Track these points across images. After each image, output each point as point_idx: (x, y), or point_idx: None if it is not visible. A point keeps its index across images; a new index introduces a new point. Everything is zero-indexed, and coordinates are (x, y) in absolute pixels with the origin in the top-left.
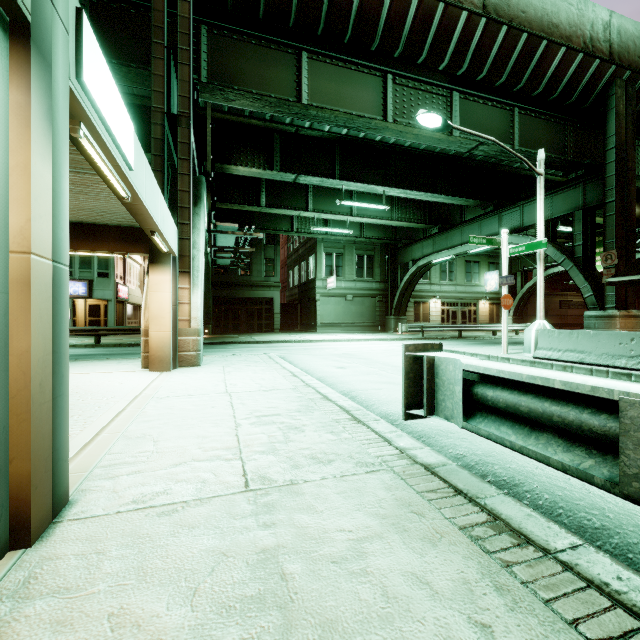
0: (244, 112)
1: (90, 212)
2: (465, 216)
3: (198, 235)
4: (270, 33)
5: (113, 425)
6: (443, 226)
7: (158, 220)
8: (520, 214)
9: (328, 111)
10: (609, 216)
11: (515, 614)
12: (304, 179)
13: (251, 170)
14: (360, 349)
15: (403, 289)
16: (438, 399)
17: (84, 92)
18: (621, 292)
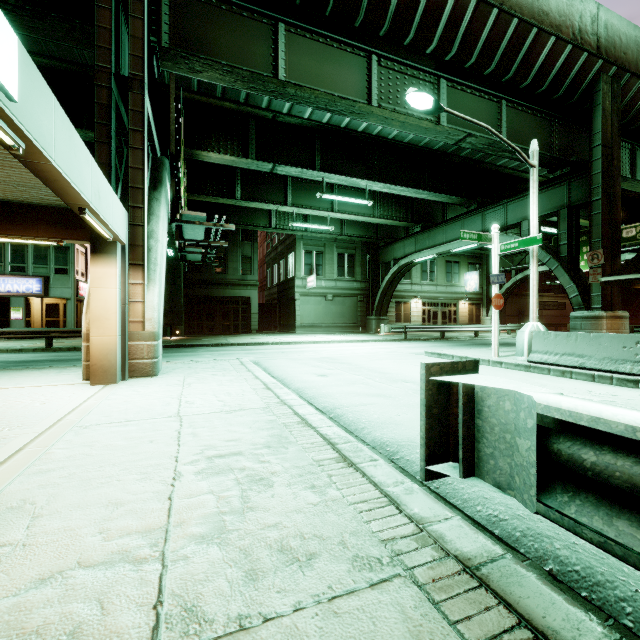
0: (216, 93)
1: (6, 185)
2: (447, 215)
3: (157, 223)
4: None
5: None
6: (425, 224)
7: (87, 193)
8: (504, 212)
9: (308, 90)
10: (595, 215)
11: None
12: (282, 169)
13: (224, 157)
14: (342, 352)
15: (385, 289)
16: (481, 452)
17: None
18: (607, 292)
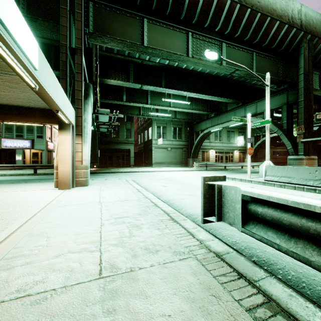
0: (114, 51)
1: (22, 100)
2: (227, 108)
3: (87, 115)
4: (127, 7)
5: (25, 226)
6: (216, 113)
7: (60, 104)
8: (255, 107)
9: (158, 50)
10: (300, 108)
11: None
12: (145, 87)
13: (117, 82)
14: (175, 176)
15: (196, 145)
16: (224, 211)
17: None
18: (306, 146)
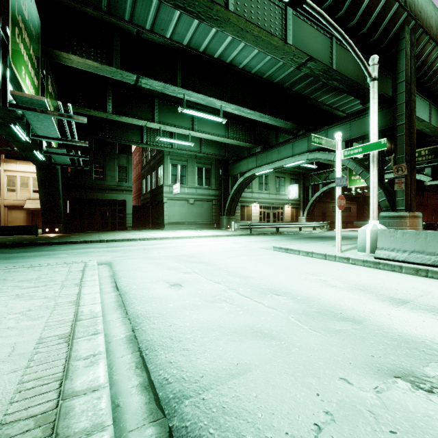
0: None
1: None
2: (279, 140)
3: None
4: None
5: None
6: (264, 146)
7: None
8: (325, 136)
9: None
10: (400, 136)
11: None
12: (146, 82)
13: (86, 62)
14: (200, 248)
15: (233, 195)
16: None
17: None
18: (408, 197)
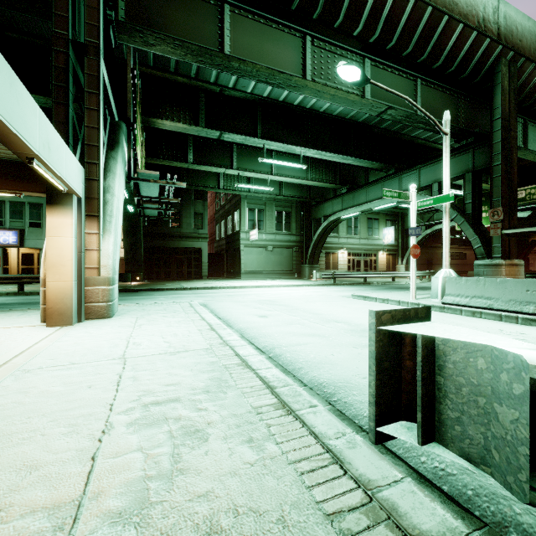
0: (169, 68)
1: None
2: (369, 179)
3: (113, 179)
4: None
5: None
6: (351, 186)
7: (33, 142)
8: (417, 176)
9: (250, 64)
10: (496, 177)
11: None
12: (228, 136)
13: (177, 125)
14: (280, 295)
15: (316, 241)
16: (443, 415)
17: None
18: (506, 244)
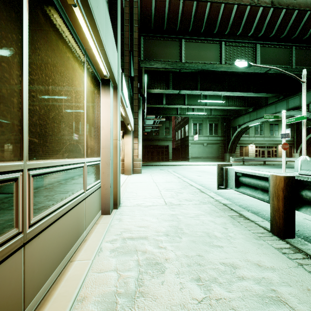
0: None
1: None
2: (268, 101)
3: (140, 121)
4: (168, 34)
5: (121, 189)
6: (255, 107)
7: (130, 120)
8: (299, 99)
9: (193, 63)
10: None
11: (235, 228)
12: (183, 92)
13: (159, 90)
14: (209, 169)
15: (233, 140)
16: (228, 182)
17: (122, 93)
18: None
